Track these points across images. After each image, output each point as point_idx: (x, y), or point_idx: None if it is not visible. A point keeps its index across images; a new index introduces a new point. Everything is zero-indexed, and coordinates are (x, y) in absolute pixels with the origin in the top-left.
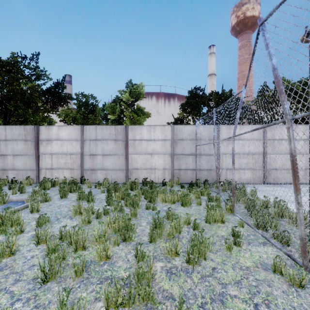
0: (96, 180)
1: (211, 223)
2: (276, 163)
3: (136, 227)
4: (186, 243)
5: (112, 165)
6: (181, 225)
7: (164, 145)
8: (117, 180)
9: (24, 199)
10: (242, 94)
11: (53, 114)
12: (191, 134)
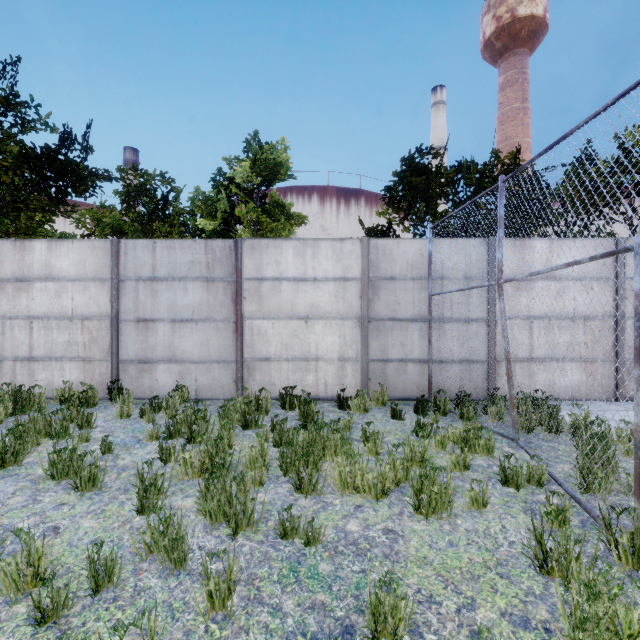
0: (153, 392)
1: None
2: None
3: None
4: None
5: (197, 350)
6: None
7: (342, 292)
8: (212, 390)
9: None
10: None
11: (57, 215)
12: (417, 263)
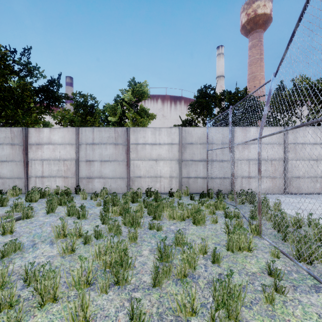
0: (93, 190)
1: (234, 250)
2: (299, 171)
3: (135, 261)
4: (205, 288)
5: (111, 173)
6: (196, 259)
7: (171, 149)
8: (117, 190)
9: (1, 215)
10: (271, 84)
11: (47, 115)
12: (202, 137)
